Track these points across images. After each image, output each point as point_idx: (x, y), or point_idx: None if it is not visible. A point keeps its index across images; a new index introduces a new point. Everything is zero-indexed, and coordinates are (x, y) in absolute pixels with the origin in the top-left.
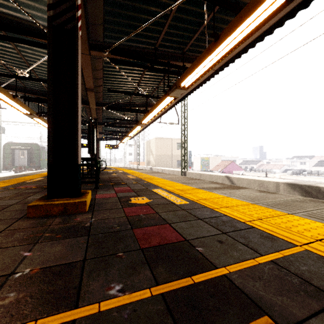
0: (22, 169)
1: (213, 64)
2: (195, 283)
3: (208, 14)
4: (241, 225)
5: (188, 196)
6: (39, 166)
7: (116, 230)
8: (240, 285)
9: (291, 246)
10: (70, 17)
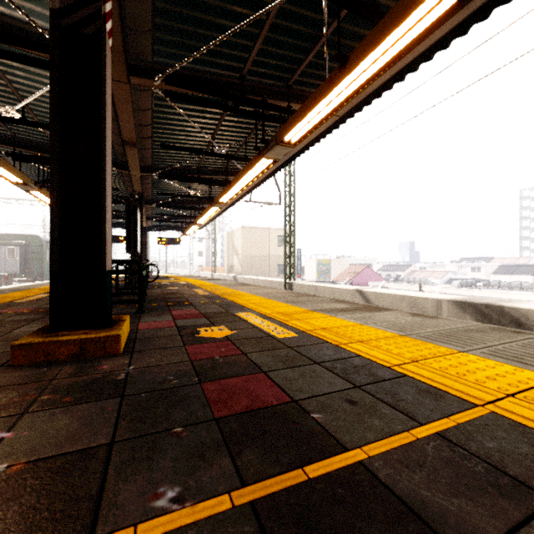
0: (10, 280)
1: (338, 106)
2: (310, 479)
3: (330, 24)
4: (385, 371)
5: (297, 323)
6: (41, 274)
7: (172, 386)
8: (387, 480)
9: (467, 407)
10: (92, 13)
